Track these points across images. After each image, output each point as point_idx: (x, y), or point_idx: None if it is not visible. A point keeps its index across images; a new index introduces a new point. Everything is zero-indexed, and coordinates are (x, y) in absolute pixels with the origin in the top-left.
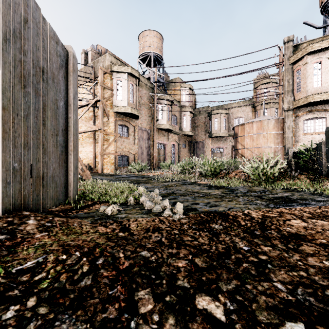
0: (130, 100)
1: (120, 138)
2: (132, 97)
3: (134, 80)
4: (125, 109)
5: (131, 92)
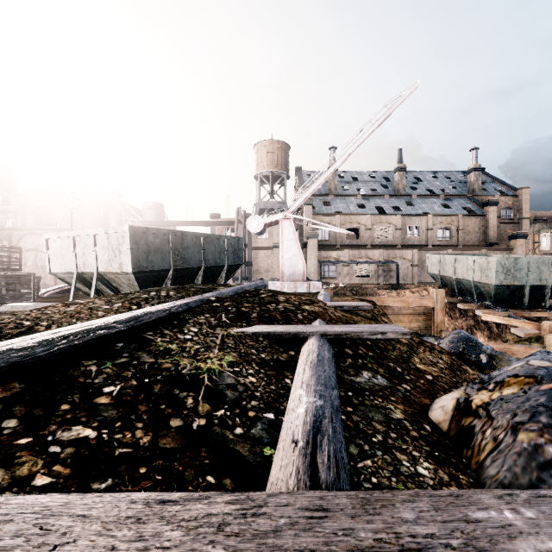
0: None
1: None
2: None
3: None
4: (548, 251)
5: None
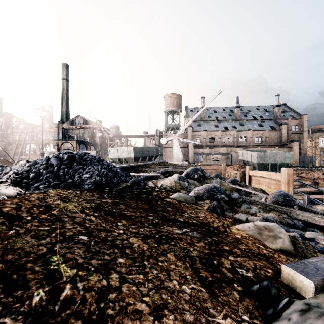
0: None
1: (322, 155)
2: None
3: None
4: (323, 147)
5: None
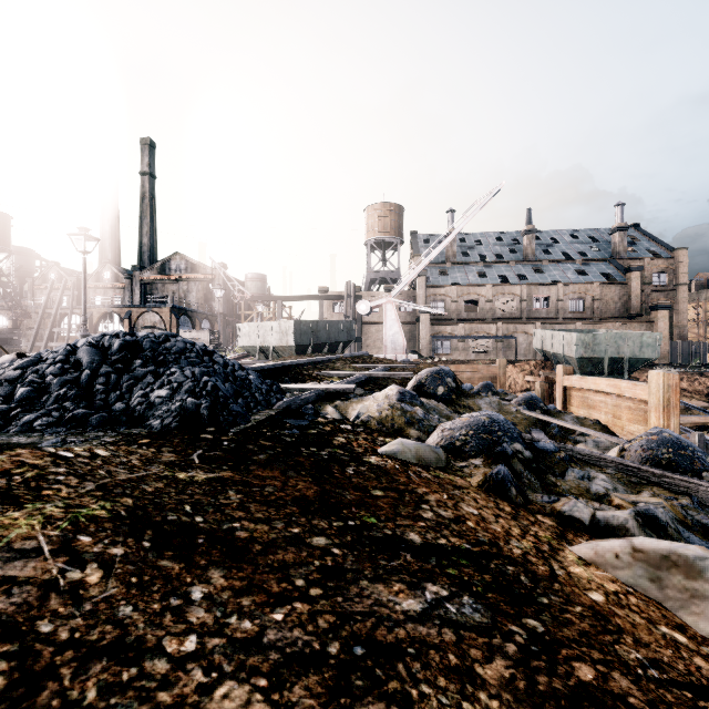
0: None
1: None
2: None
3: None
4: None
5: None
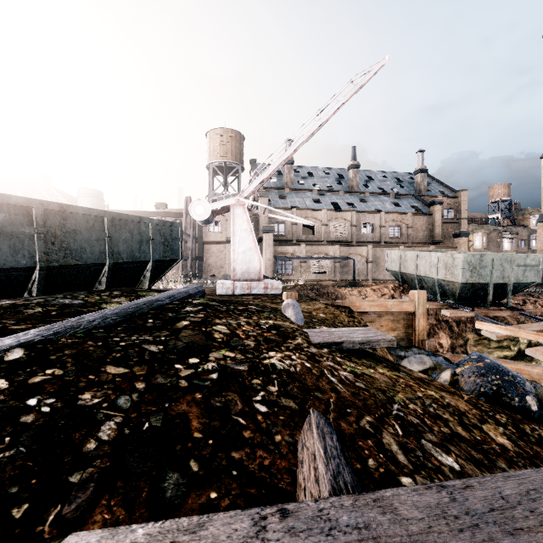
0: (483, 244)
1: None
2: (484, 243)
3: (485, 234)
4: (480, 249)
5: (484, 240)
